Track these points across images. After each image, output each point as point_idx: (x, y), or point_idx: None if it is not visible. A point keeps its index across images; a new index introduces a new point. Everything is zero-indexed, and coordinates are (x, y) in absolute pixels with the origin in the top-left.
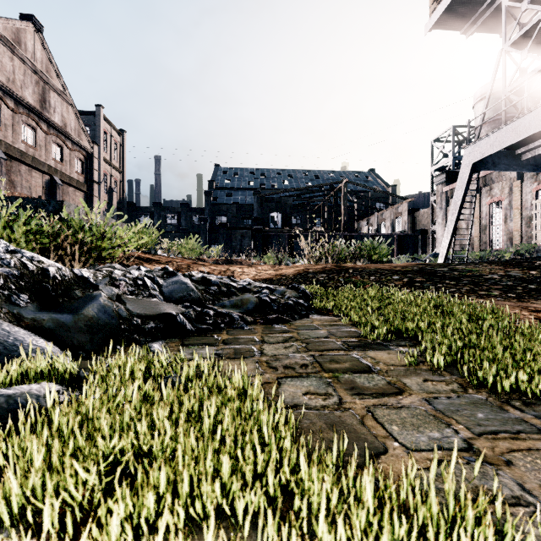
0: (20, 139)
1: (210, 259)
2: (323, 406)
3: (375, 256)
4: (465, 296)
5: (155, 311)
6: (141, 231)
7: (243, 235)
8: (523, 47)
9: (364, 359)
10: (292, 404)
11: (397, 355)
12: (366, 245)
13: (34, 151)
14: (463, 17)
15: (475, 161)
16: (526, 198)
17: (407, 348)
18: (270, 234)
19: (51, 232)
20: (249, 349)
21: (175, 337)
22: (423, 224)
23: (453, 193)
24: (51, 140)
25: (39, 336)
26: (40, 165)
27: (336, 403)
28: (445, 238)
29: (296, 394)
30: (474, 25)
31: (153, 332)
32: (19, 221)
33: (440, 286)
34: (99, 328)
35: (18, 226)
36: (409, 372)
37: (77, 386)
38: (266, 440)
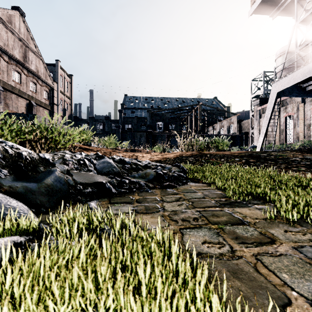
0: (11, 79)
1: (122, 149)
2: (220, 254)
3: (221, 147)
4: (290, 171)
5: (91, 180)
6: (82, 132)
7: (141, 135)
8: (307, 24)
9: (235, 214)
10: (197, 252)
11: (256, 211)
12: (215, 140)
13: (19, 86)
14: (271, 7)
15: (279, 91)
16: (307, 113)
17: (260, 206)
18: (157, 135)
19: (27, 131)
20: (155, 206)
21: (104, 198)
22: (245, 129)
23: (263, 110)
24: (29, 80)
25: (13, 198)
26: (23, 94)
27: (230, 251)
28: (261, 137)
29: (197, 243)
30: (277, 12)
31: (90, 194)
32: (6, 124)
33: (266, 164)
34: (55, 192)
35: (5, 127)
36: (271, 224)
37: (37, 236)
38: (199, 302)
